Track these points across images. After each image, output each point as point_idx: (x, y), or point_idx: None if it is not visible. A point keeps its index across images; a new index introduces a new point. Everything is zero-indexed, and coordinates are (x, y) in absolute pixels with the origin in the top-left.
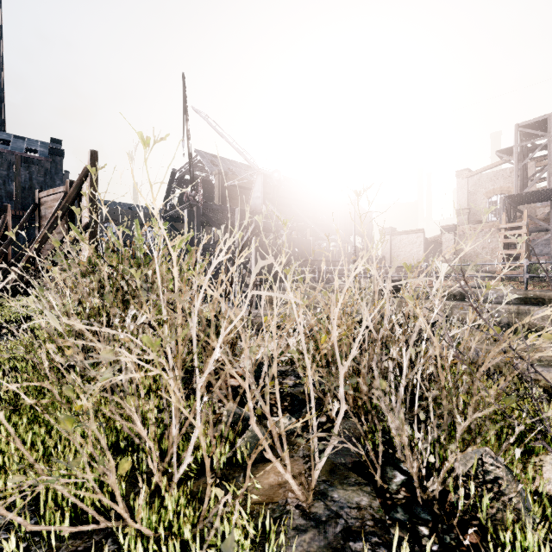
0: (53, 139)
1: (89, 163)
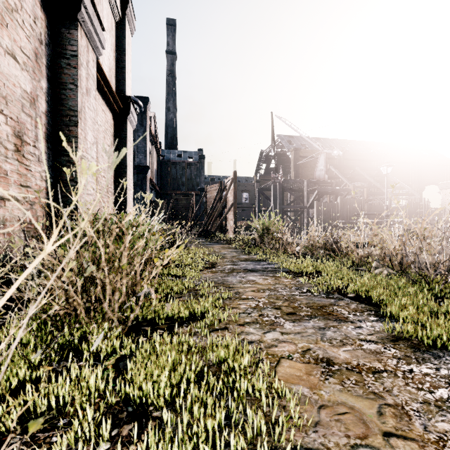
0: (199, 149)
1: (233, 176)
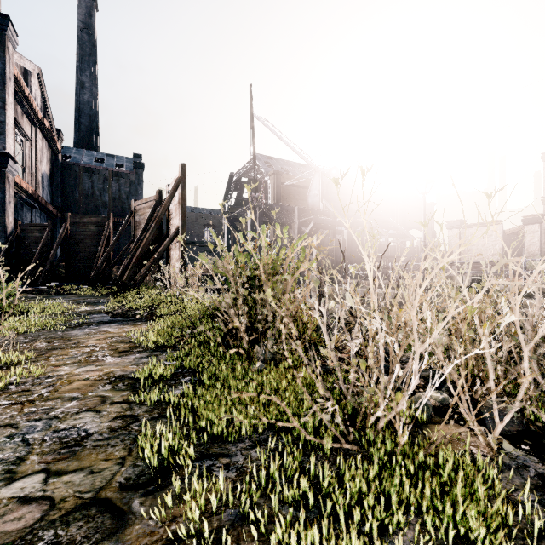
0: (136, 154)
1: (180, 175)
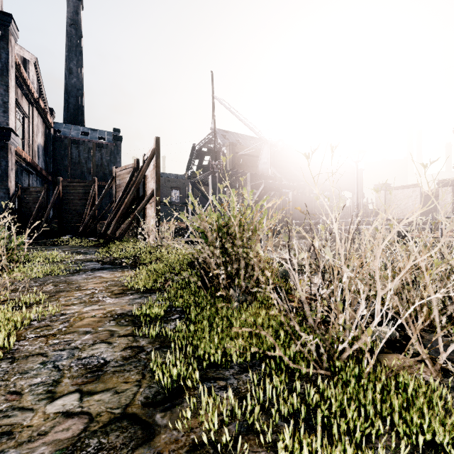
0: (115, 129)
1: (155, 146)
